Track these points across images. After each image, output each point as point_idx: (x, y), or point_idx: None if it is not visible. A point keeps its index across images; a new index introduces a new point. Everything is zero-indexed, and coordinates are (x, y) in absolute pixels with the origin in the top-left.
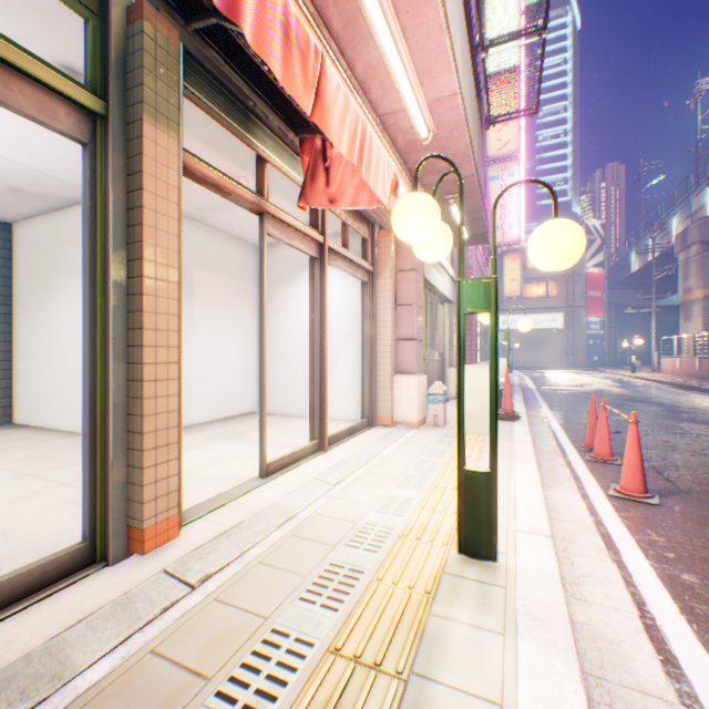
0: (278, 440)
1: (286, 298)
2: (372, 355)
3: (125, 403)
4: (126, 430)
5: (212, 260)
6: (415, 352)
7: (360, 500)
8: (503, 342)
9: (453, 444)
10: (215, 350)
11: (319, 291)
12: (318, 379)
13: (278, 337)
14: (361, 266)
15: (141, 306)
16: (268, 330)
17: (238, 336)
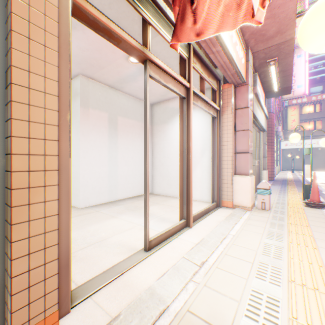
0: (160, 214)
1: (166, 131)
2: (219, 162)
3: (3, 209)
4: (4, 234)
5: (127, 112)
6: (248, 161)
7: (225, 293)
8: (288, 155)
9: (285, 228)
10: (129, 160)
11: (186, 120)
12: (185, 179)
13: (162, 152)
14: (212, 106)
15: (10, 113)
16: (157, 149)
17: (141, 152)
